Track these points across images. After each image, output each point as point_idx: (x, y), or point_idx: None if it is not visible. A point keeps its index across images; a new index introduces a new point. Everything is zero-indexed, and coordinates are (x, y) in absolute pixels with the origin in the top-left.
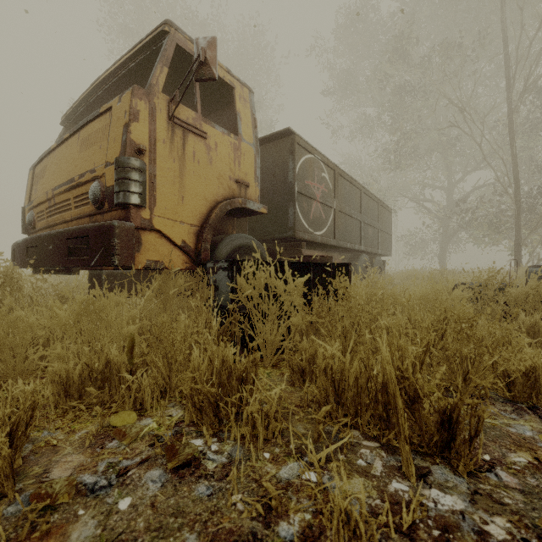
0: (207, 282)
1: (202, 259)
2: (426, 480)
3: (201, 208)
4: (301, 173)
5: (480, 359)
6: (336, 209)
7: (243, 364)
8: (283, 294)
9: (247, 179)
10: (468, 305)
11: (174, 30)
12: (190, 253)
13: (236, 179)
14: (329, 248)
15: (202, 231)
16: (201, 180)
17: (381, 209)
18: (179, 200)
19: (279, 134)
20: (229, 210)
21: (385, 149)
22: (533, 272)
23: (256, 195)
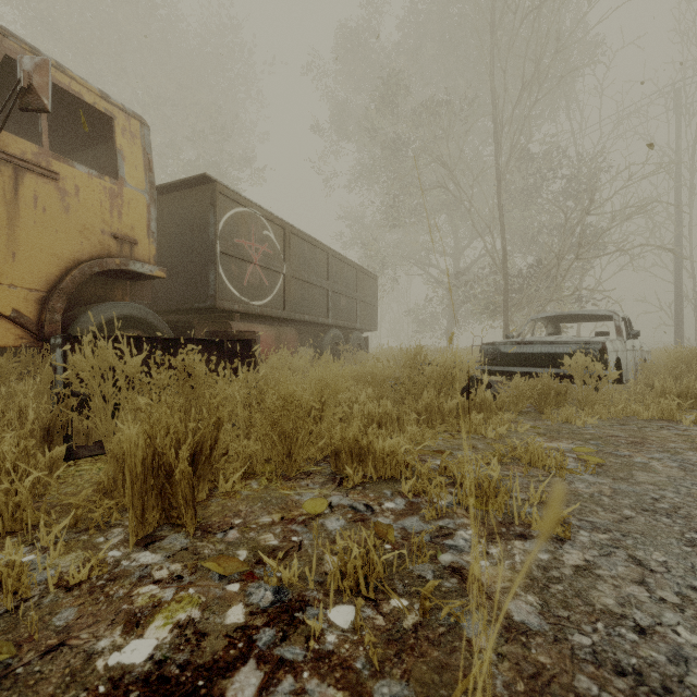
0: (50, 363)
1: (47, 334)
2: (149, 546)
3: (50, 269)
4: (227, 229)
5: (297, 435)
6: (287, 275)
7: (49, 458)
8: (121, 375)
9: (135, 235)
10: (348, 383)
11: (2, 36)
12: (29, 326)
13: (114, 234)
14: (285, 321)
15: (49, 298)
16: (50, 233)
17: (362, 276)
18: (7, 257)
19: (195, 179)
20: (109, 272)
21: (382, 204)
22: (485, 349)
23: (150, 254)
